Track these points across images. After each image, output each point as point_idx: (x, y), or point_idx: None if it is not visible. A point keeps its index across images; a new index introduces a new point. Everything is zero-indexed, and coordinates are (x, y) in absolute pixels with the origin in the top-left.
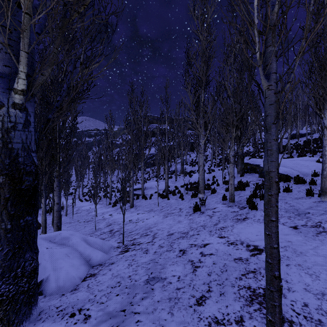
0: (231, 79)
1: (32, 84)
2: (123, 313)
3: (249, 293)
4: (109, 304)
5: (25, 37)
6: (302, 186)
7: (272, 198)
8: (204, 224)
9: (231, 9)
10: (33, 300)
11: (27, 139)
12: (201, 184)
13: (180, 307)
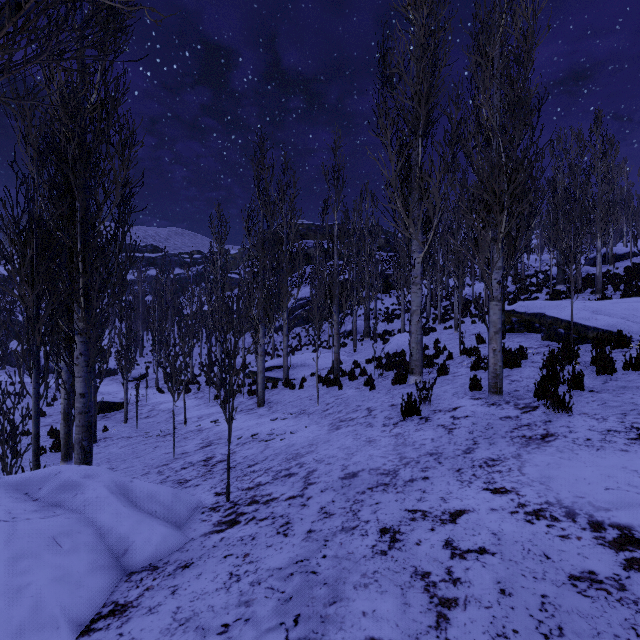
0: (495, 96)
1: None
2: None
3: None
4: None
5: None
6: None
7: None
8: (435, 448)
9: None
10: None
11: None
12: (415, 353)
13: None
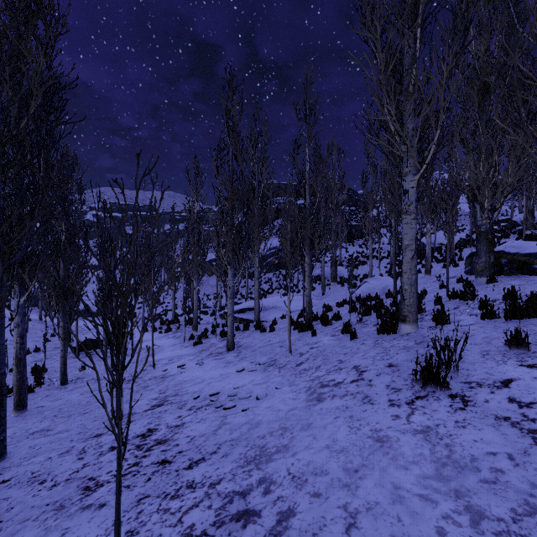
0: None
1: None
2: None
3: None
4: None
5: None
6: None
7: None
8: None
9: None
10: None
11: None
12: (409, 297)
13: None
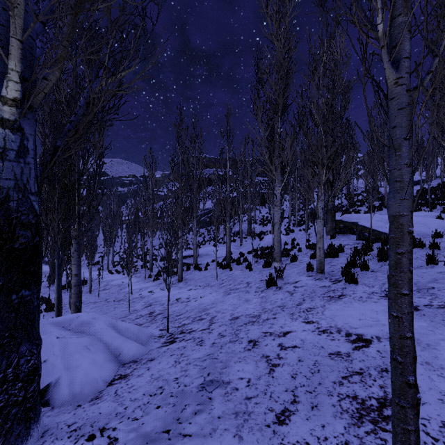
0: (320, 100)
1: (32, 93)
2: (166, 436)
3: (356, 405)
4: (146, 421)
5: (17, 16)
6: (420, 251)
7: (403, 258)
8: (282, 303)
9: (320, 2)
10: (33, 414)
11: (23, 174)
12: (277, 248)
13: (251, 426)
